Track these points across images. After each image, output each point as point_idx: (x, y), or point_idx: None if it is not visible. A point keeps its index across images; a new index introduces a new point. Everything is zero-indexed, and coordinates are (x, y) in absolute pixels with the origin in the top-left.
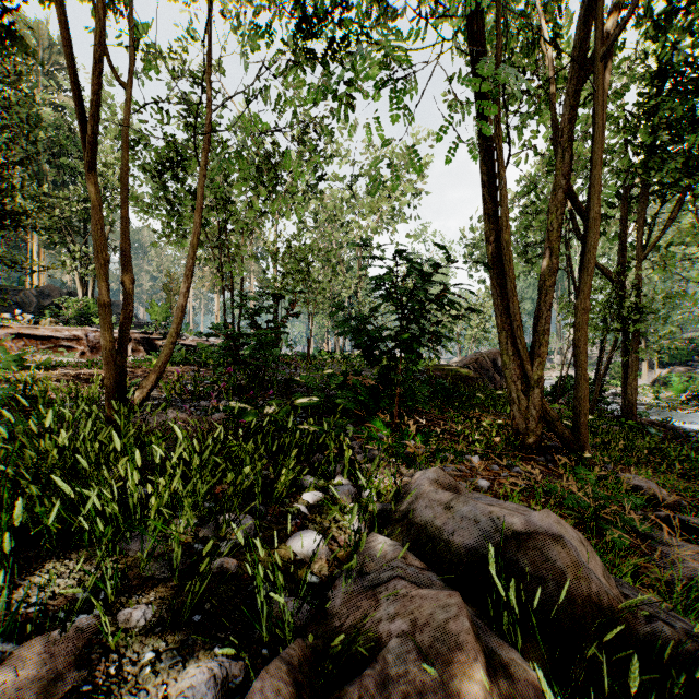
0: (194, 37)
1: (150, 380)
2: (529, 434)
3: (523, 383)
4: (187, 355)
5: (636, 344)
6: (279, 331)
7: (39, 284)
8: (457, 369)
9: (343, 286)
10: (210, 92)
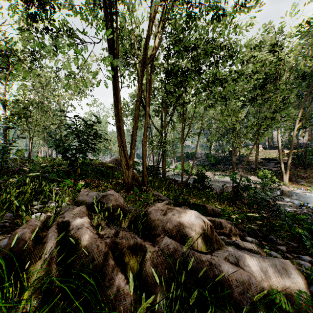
0: None
1: None
2: (129, 183)
3: (127, 166)
4: None
5: (165, 154)
6: (13, 145)
7: None
8: (108, 164)
9: (51, 123)
10: None
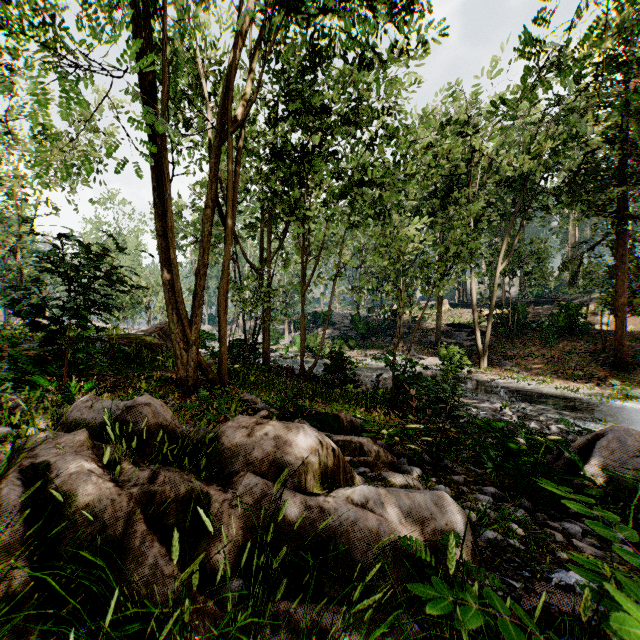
0: None
1: None
2: (189, 379)
3: (185, 343)
4: None
5: (269, 316)
6: None
7: None
8: (142, 337)
9: None
10: None
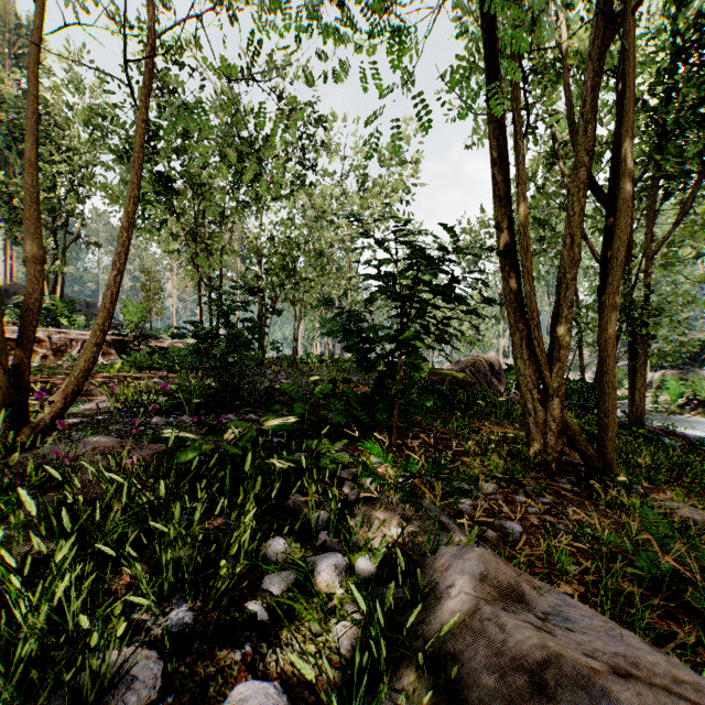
0: (169, 9)
1: (62, 395)
2: (547, 451)
3: (540, 392)
4: (156, 359)
5: (645, 347)
6: (256, 331)
7: (7, 282)
8: (453, 374)
9: (333, 286)
10: (151, 9)
